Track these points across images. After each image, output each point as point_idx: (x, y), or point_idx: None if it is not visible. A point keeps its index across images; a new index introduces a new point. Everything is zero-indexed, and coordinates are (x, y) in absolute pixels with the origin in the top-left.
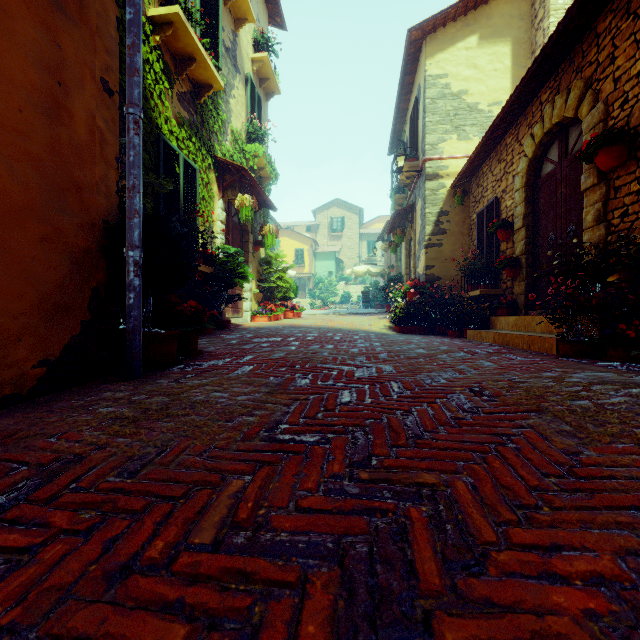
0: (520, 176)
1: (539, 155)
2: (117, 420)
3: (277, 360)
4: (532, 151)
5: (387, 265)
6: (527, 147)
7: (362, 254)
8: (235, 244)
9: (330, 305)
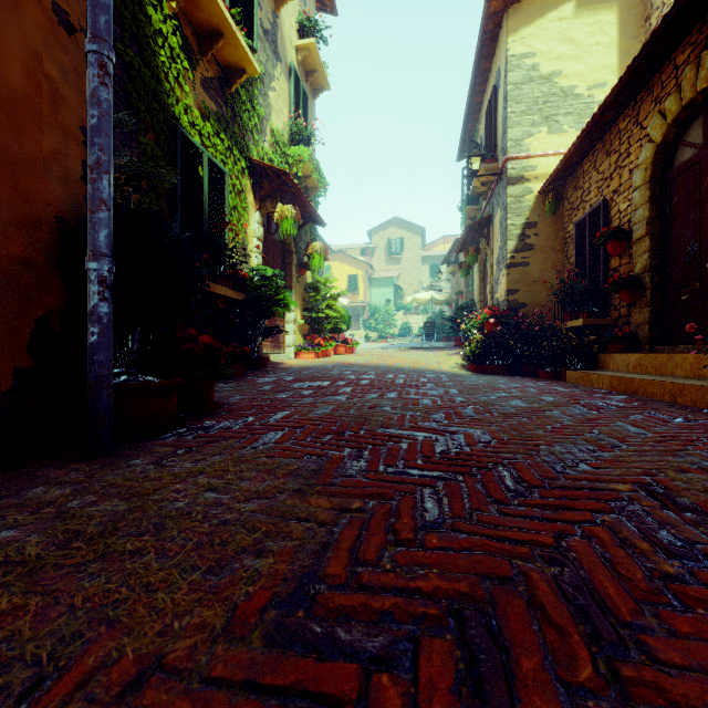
0: (642, 169)
1: (671, 138)
2: (1, 568)
3: (319, 421)
4: (662, 133)
5: (454, 291)
6: (653, 129)
7: (424, 280)
8: (276, 266)
9: (388, 338)
